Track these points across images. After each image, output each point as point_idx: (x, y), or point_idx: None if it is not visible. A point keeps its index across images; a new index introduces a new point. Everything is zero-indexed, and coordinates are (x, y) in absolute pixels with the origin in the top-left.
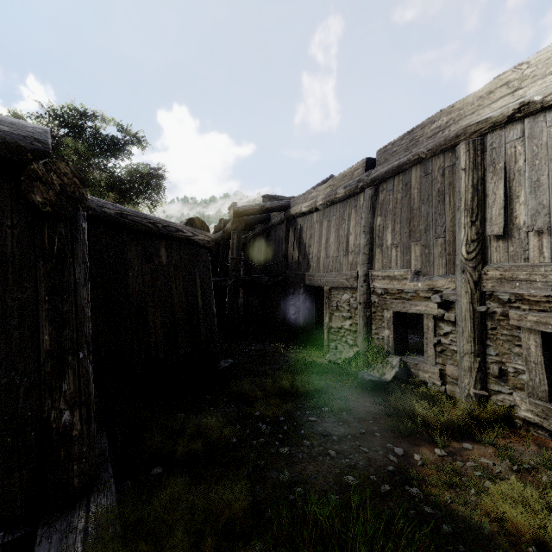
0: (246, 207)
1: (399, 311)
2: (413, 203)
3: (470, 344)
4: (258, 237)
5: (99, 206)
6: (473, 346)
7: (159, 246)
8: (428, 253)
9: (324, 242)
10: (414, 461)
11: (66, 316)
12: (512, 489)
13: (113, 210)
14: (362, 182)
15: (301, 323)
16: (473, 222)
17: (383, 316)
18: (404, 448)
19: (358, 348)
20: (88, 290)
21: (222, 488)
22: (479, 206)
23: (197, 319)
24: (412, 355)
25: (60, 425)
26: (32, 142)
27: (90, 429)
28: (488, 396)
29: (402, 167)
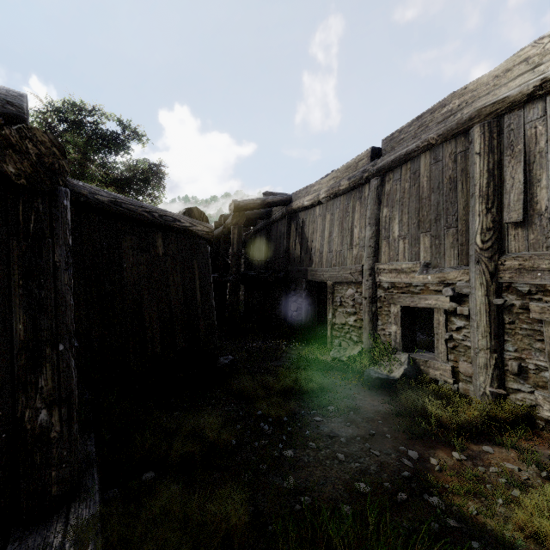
0: (247, 201)
1: (407, 306)
2: (422, 192)
3: (486, 339)
4: (259, 233)
5: (92, 193)
6: (489, 341)
7: (155, 236)
8: (438, 244)
9: (327, 236)
10: (431, 466)
11: (44, 302)
12: (548, 500)
13: (106, 198)
14: (367, 172)
15: (303, 319)
16: (489, 210)
17: (390, 311)
18: (418, 451)
19: (363, 345)
20: (70, 275)
21: (220, 496)
22: (496, 192)
23: (196, 313)
24: (421, 352)
25: (36, 426)
26: (4, 105)
27: (72, 430)
28: (506, 395)
29: (410, 155)
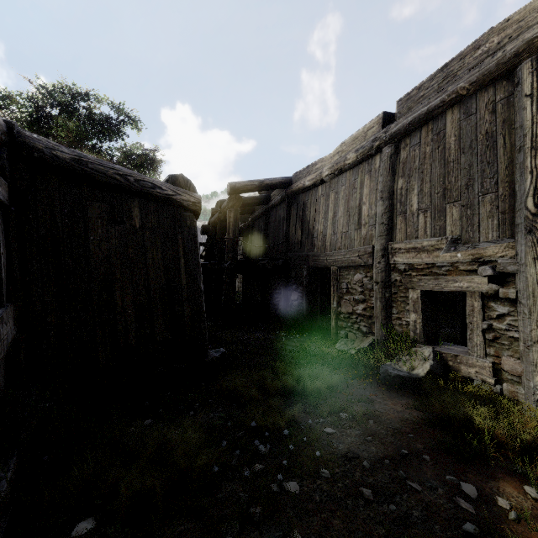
0: (243, 183)
1: (429, 291)
2: (449, 155)
3: None
4: (257, 221)
5: (49, 148)
6: None
7: (130, 205)
8: (471, 214)
9: (331, 217)
10: (500, 511)
11: None
12: None
13: (68, 155)
14: (379, 140)
15: (304, 309)
16: None
17: (407, 296)
18: (473, 482)
19: (374, 337)
20: None
21: None
22: None
23: (180, 298)
24: (447, 345)
25: None
26: None
27: None
28: None
29: (432, 113)
